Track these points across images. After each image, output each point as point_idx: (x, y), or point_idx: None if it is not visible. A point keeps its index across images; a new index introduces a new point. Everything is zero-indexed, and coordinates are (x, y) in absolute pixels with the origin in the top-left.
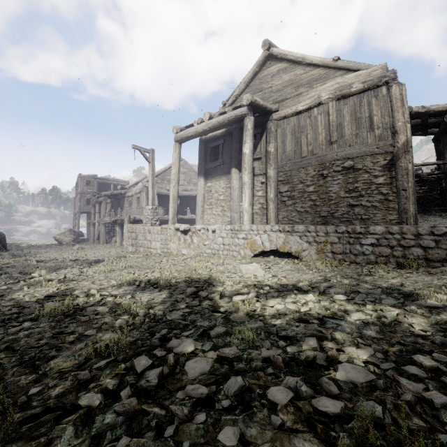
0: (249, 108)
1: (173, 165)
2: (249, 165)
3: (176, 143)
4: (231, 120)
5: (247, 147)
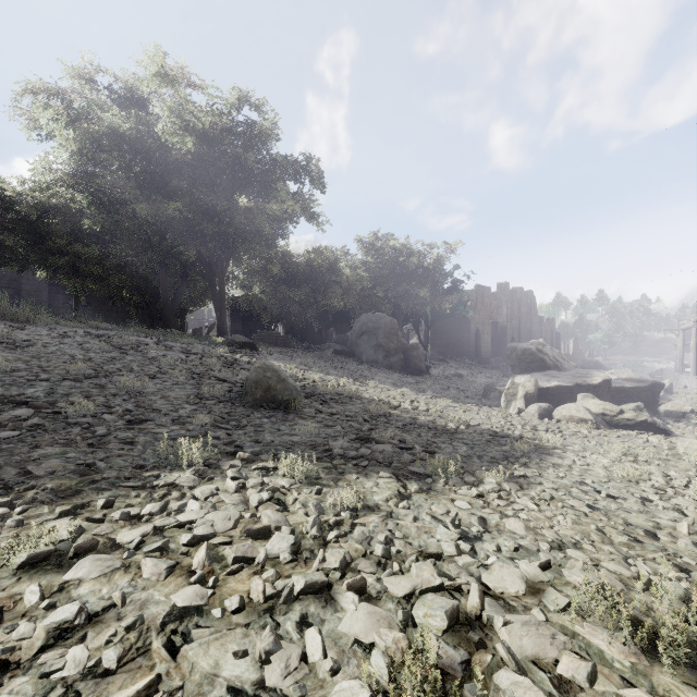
0: (695, 323)
1: (678, 342)
2: (692, 349)
3: (680, 331)
4: (690, 327)
5: (691, 341)
